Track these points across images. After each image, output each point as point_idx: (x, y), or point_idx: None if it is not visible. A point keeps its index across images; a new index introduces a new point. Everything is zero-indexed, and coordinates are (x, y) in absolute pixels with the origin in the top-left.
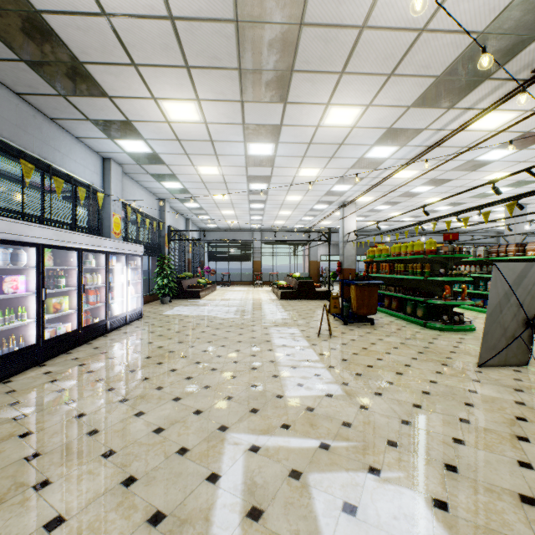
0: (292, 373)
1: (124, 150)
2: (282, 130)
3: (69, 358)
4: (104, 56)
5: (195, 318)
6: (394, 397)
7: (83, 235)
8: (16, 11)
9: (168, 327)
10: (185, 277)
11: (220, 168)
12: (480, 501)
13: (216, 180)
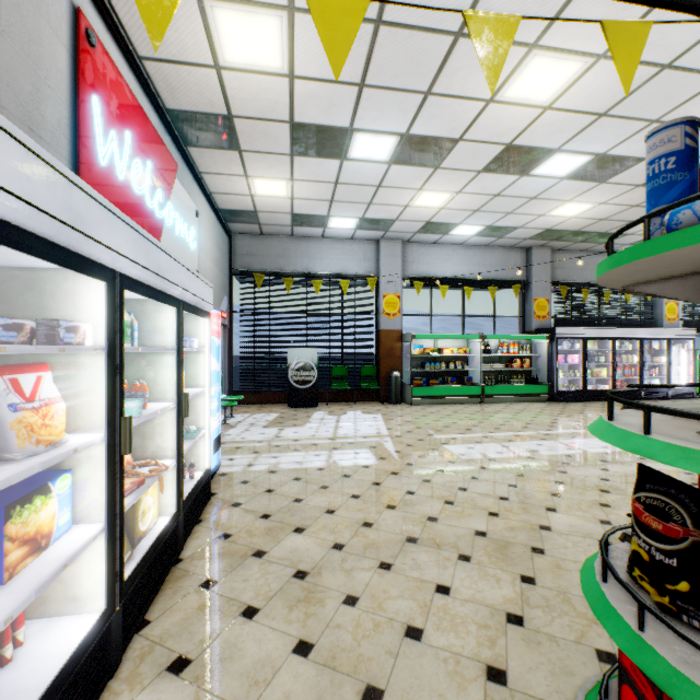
0: None
1: None
2: None
3: (600, 403)
4: (612, 226)
5: None
6: None
7: (615, 329)
8: (568, 234)
9: None
10: None
11: None
12: None
13: None
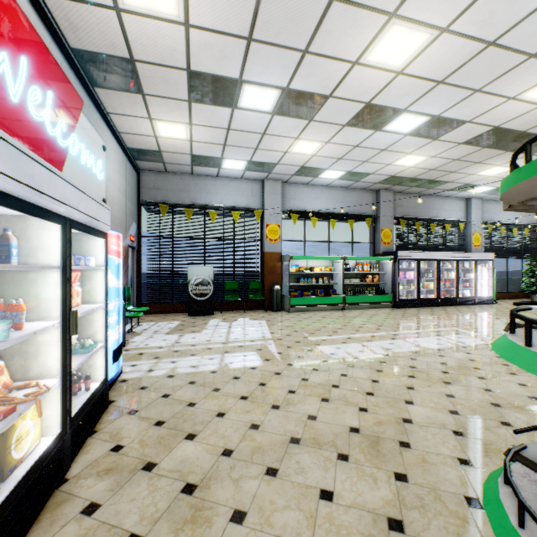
0: None
1: (476, 192)
2: None
3: (429, 308)
4: (438, 175)
5: (534, 310)
6: None
7: (439, 252)
8: (407, 180)
9: (499, 309)
10: None
11: None
12: None
13: None
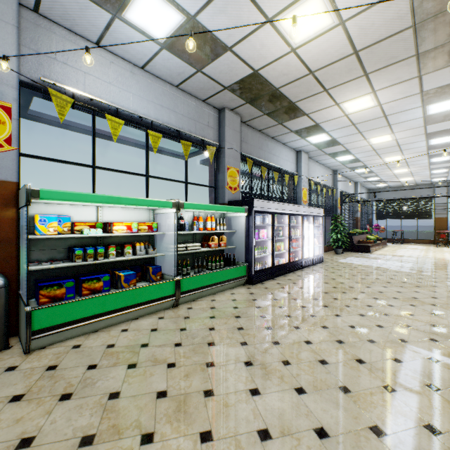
0: None
1: (311, 143)
2: None
3: (286, 278)
4: (307, 94)
5: (367, 268)
6: None
7: (290, 205)
8: (267, 93)
9: (344, 271)
10: (355, 233)
11: (392, 135)
12: None
13: (388, 145)
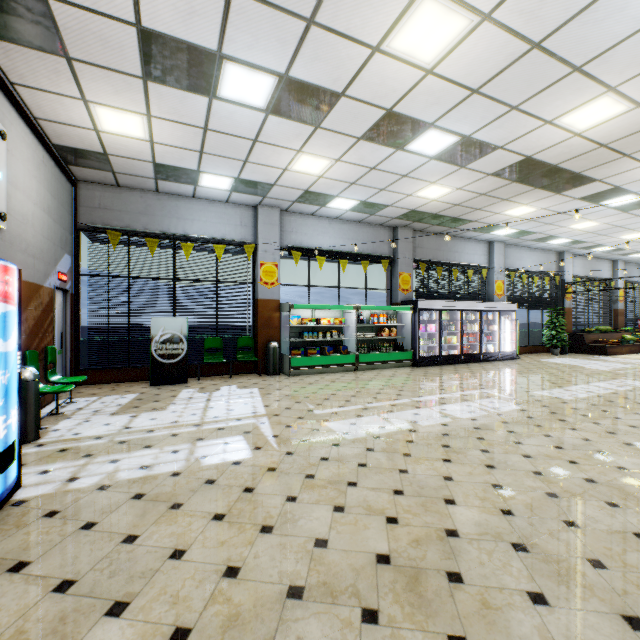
0: (558, 390)
1: (499, 235)
2: (623, 188)
3: (452, 366)
4: (463, 212)
5: (558, 365)
6: (600, 407)
7: (463, 302)
8: (428, 216)
9: (524, 365)
10: (592, 330)
11: (594, 221)
12: (540, 414)
13: (603, 227)
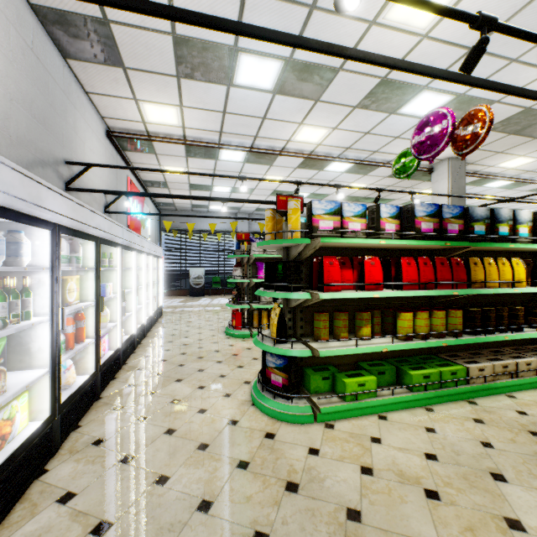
0: None
1: None
2: None
3: None
4: None
5: None
6: None
7: None
8: None
9: None
10: None
11: None
12: None
13: None
